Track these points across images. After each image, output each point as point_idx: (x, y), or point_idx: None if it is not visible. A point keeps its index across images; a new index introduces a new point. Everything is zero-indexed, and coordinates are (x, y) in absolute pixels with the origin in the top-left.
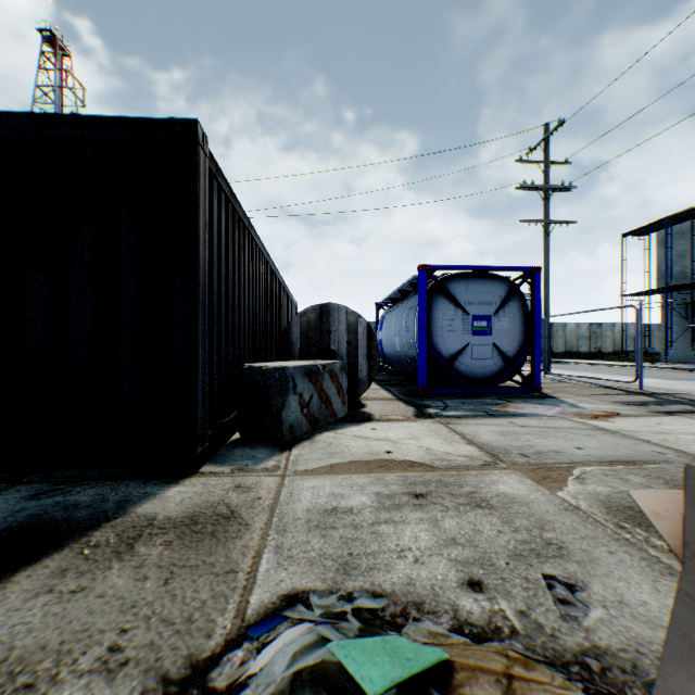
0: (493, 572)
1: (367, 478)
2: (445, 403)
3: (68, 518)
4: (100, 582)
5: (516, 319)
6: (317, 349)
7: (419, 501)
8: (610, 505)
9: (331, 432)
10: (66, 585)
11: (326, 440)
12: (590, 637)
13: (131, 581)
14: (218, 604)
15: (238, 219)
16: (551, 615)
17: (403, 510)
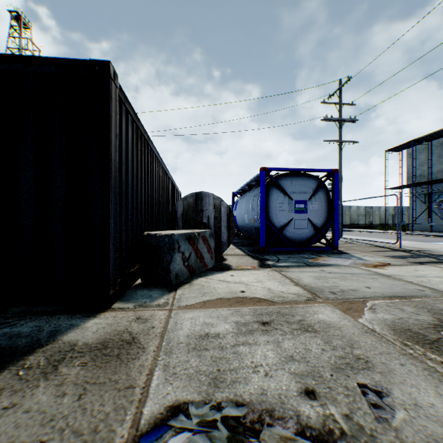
0: (322, 383)
1: (229, 310)
2: (278, 257)
3: (11, 345)
4: (28, 399)
5: (322, 203)
6: (194, 222)
7: (265, 327)
8: (395, 328)
9: (204, 278)
10: (1, 403)
11: (200, 283)
12: (399, 436)
13: (53, 397)
14: (119, 415)
15: (140, 134)
16: (368, 417)
17: (255, 335)
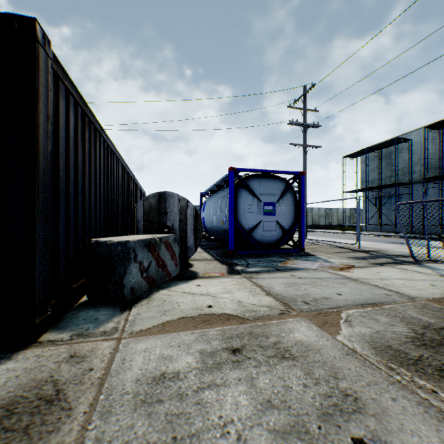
0: (310, 443)
1: (193, 335)
2: (247, 261)
3: None
4: None
5: (290, 205)
6: (157, 225)
7: (236, 356)
8: (376, 345)
9: (166, 290)
10: None
11: (161, 298)
12: None
13: None
14: None
15: (89, 122)
16: None
17: (223, 370)
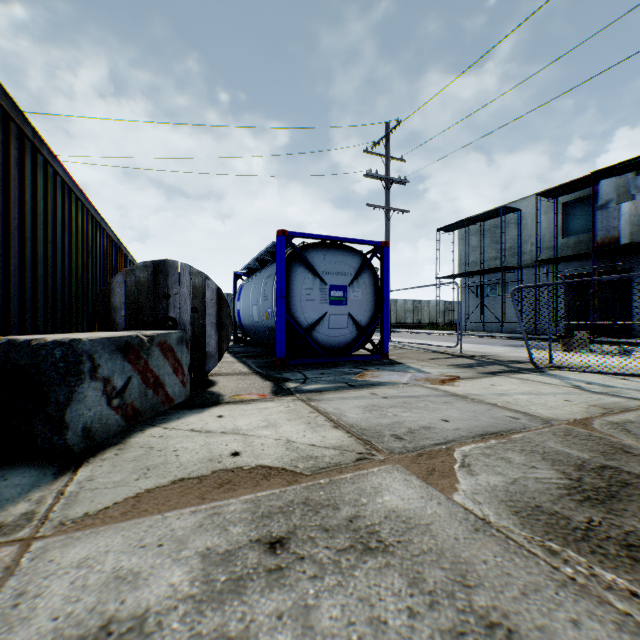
0: None
1: (194, 515)
2: (305, 375)
3: None
4: None
5: (368, 290)
6: (151, 316)
7: (277, 557)
8: (518, 507)
9: (159, 428)
10: None
11: (146, 442)
12: None
13: None
14: None
15: (6, 118)
16: None
17: (247, 595)
